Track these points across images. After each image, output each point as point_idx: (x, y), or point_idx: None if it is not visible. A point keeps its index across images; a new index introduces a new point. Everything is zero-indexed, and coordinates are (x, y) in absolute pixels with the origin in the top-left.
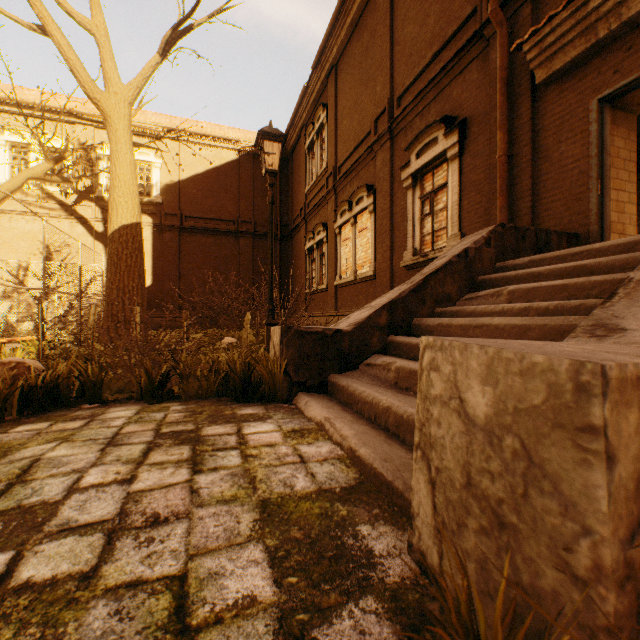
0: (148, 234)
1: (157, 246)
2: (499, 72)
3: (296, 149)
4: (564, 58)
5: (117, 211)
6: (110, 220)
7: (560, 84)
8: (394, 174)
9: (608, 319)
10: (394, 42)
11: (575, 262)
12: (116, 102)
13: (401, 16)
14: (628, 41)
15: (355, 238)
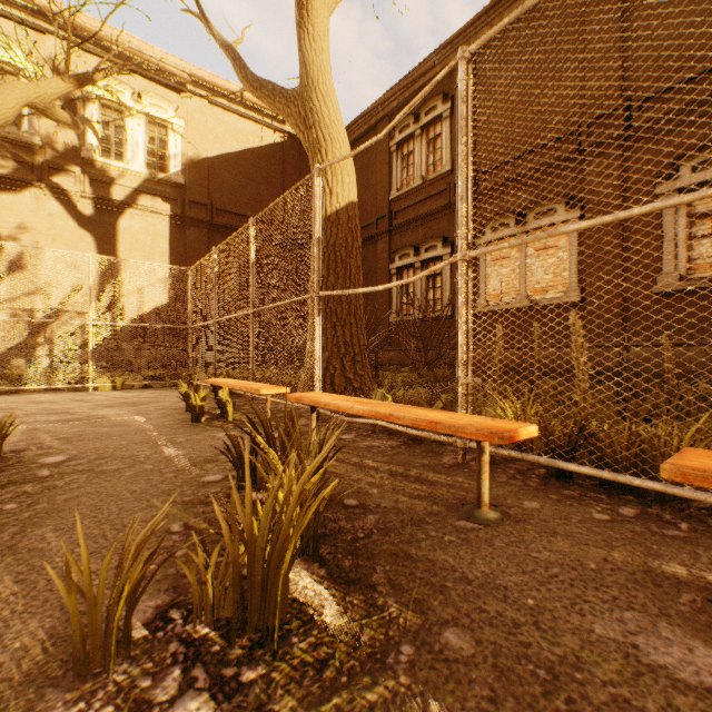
0: (163, 227)
1: (176, 246)
2: None
3: (359, 144)
4: None
5: (342, 178)
6: (329, 191)
7: None
8: (626, 187)
9: None
10: (626, 36)
11: None
12: (320, 5)
13: (643, 8)
14: None
15: (526, 257)
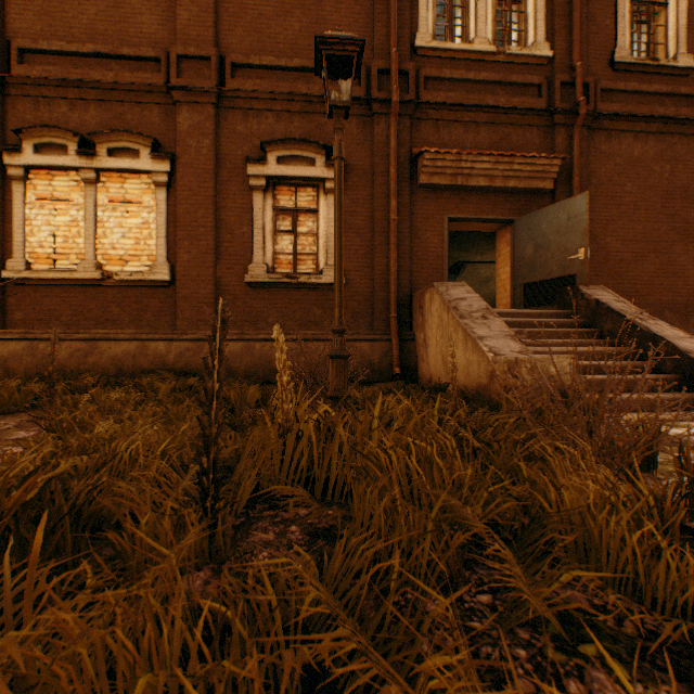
0: None
1: None
2: (395, 153)
3: None
4: (439, 180)
5: None
6: None
7: (426, 192)
8: (221, 156)
9: (684, 349)
10: None
11: (536, 319)
12: None
13: None
14: (461, 195)
15: (97, 207)
